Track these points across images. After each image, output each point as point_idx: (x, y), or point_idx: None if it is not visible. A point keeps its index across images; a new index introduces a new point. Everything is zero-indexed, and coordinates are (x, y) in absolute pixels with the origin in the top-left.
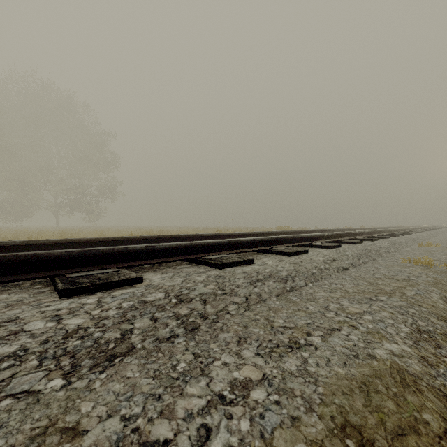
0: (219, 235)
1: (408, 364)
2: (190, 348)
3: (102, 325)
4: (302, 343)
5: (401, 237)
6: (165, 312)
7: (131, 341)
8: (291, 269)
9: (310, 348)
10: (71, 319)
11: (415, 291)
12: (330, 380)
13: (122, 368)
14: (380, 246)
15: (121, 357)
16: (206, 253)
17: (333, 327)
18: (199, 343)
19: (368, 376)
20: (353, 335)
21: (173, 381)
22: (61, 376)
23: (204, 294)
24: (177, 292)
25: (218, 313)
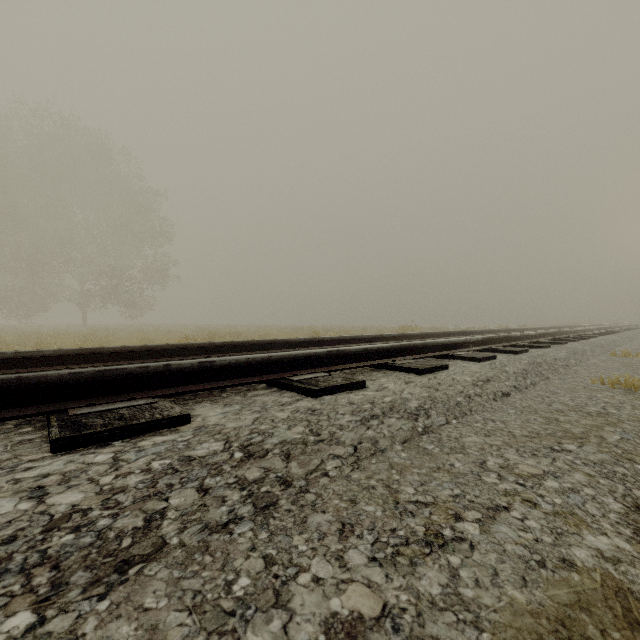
0: (315, 340)
1: (632, 577)
2: (259, 546)
3: (113, 505)
4: (447, 537)
5: (583, 343)
6: (222, 477)
7: (161, 533)
8: (424, 397)
9: (462, 546)
10: (62, 494)
11: (620, 434)
12: (501, 616)
13: (139, 588)
14: (554, 357)
15: (141, 564)
16: (293, 371)
17: (497, 503)
18: (275, 536)
19: (567, 607)
20: (532, 520)
21: (224, 619)
22: (28, 607)
23: (288, 442)
24: (243, 441)
25: (308, 475)
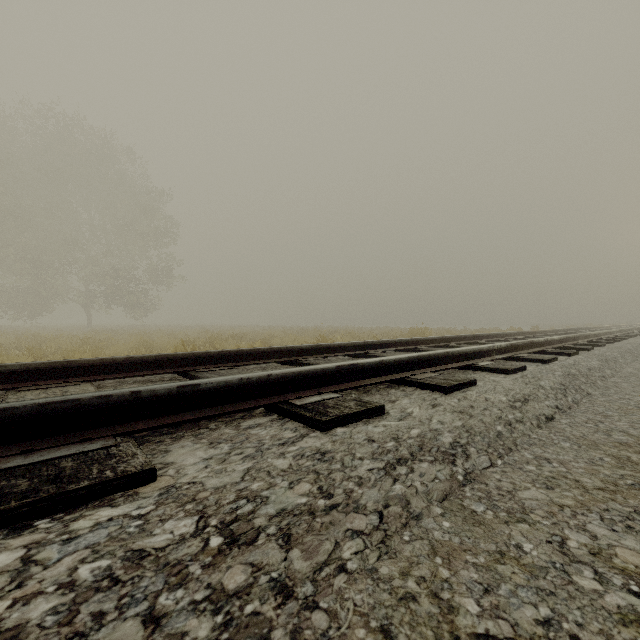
0: (321, 347)
1: None
2: None
3: None
4: None
5: (610, 348)
6: (185, 590)
7: None
8: (457, 427)
9: None
10: None
11: None
12: None
13: None
14: (587, 367)
15: None
16: (296, 392)
17: None
18: None
19: None
20: None
21: None
22: None
23: (287, 513)
24: (223, 514)
25: (316, 573)
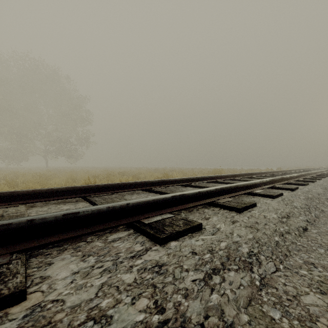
0: (164, 181)
1: None
2: None
3: None
4: None
5: (324, 180)
6: None
7: None
8: (249, 239)
9: None
10: None
11: None
12: None
13: None
14: (317, 193)
15: None
16: (146, 213)
17: None
18: None
19: None
20: None
21: None
22: None
23: None
24: None
25: None
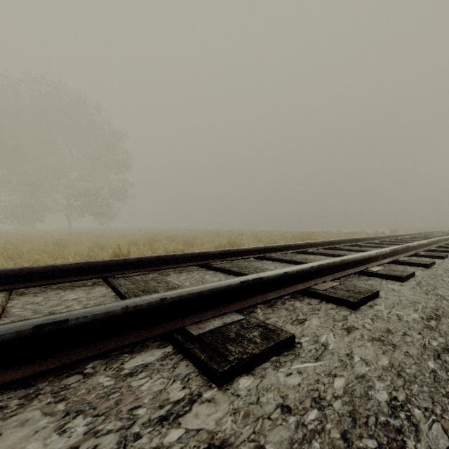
0: (229, 251)
1: None
2: None
3: None
4: None
5: None
6: None
7: None
8: (384, 368)
9: None
10: None
11: None
12: None
13: None
14: None
15: None
16: (196, 314)
17: None
18: None
19: None
20: None
21: None
22: None
23: None
24: None
25: None
